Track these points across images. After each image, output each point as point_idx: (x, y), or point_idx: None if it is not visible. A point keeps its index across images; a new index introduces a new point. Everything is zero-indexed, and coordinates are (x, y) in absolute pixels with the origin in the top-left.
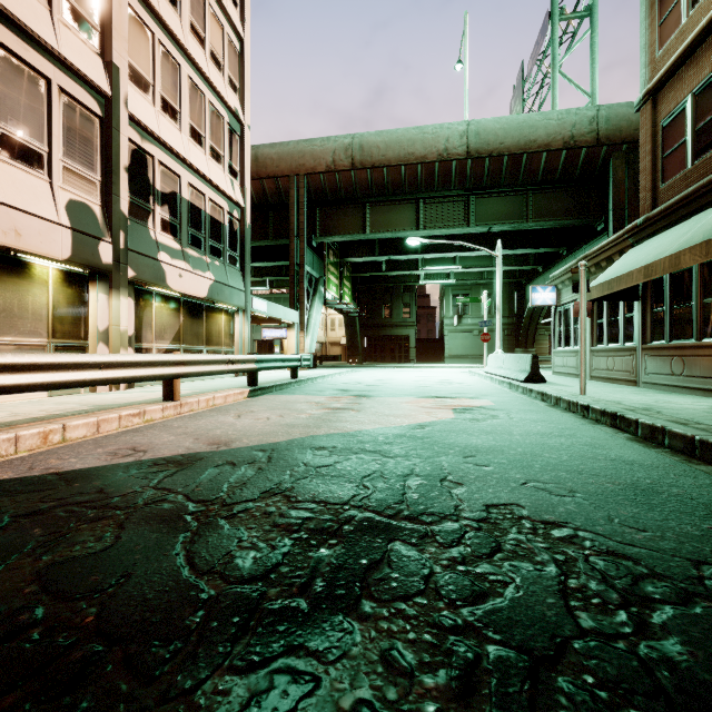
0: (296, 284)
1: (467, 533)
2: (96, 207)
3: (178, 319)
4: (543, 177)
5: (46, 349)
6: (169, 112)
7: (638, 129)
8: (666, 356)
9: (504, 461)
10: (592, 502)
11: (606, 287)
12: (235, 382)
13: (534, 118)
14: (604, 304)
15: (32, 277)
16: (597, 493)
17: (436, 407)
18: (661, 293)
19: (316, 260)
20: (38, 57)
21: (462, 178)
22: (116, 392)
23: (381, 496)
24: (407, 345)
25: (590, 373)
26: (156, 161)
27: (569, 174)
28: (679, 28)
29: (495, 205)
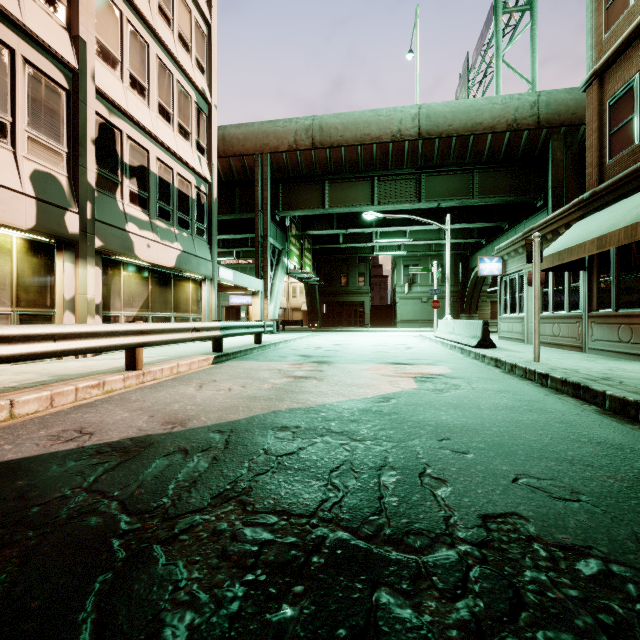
0: (260, 254)
1: (471, 569)
2: (62, 178)
3: (146, 288)
4: (488, 157)
5: (9, 318)
6: (137, 89)
7: (575, 113)
8: (614, 324)
9: (483, 445)
10: (604, 509)
11: (557, 258)
12: (201, 347)
13: (480, 102)
14: (550, 274)
15: None
16: (605, 494)
17: (397, 375)
18: (607, 263)
19: (279, 233)
20: (1, 26)
21: (414, 157)
22: (82, 359)
23: (354, 502)
24: (362, 311)
25: None
26: (124, 136)
27: (511, 154)
28: (626, 10)
29: (444, 182)
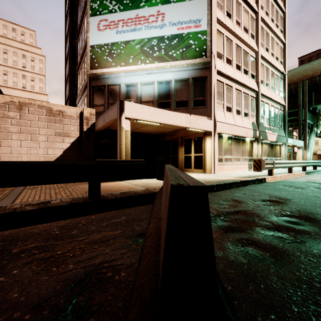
0: (301, 129)
1: None
2: (255, 122)
3: (268, 149)
4: None
5: (247, 159)
6: (266, 86)
7: None
8: None
9: None
10: None
11: None
12: None
13: None
14: None
15: (246, 142)
16: None
17: None
18: None
19: (310, 115)
20: (247, 91)
21: None
22: None
23: None
24: None
25: None
26: (264, 103)
27: None
28: None
29: None
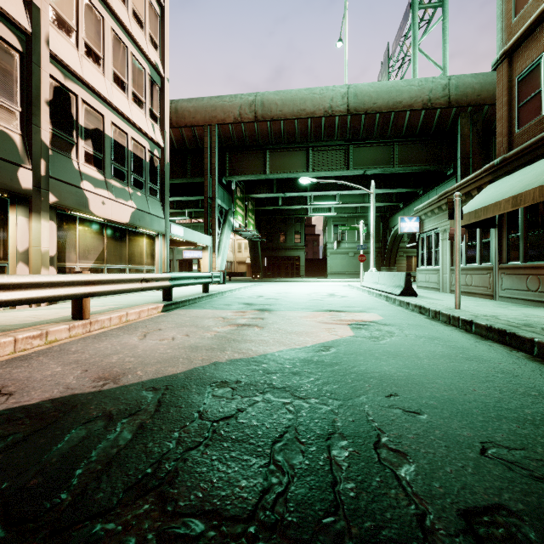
0: (209, 214)
1: None
2: (15, 135)
3: (102, 242)
4: (406, 131)
5: None
6: (93, 58)
7: (479, 95)
8: (522, 275)
9: (434, 402)
10: None
11: (473, 216)
12: (153, 296)
13: (400, 84)
14: None
15: None
16: None
17: (333, 322)
18: (516, 221)
19: (226, 195)
20: None
21: (343, 131)
22: (35, 308)
23: (302, 493)
24: (298, 264)
25: (450, 287)
26: (79, 100)
27: (426, 129)
28: None
29: (369, 153)
